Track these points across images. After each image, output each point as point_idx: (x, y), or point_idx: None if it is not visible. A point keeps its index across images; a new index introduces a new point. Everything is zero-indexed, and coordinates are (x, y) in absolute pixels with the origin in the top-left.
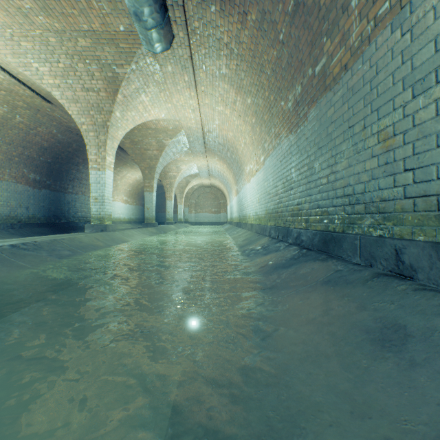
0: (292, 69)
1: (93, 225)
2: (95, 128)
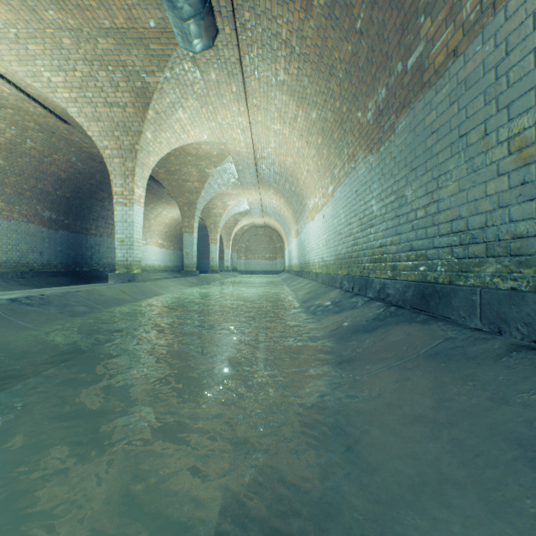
0: (373, 67)
1: (119, 273)
2: (121, 153)
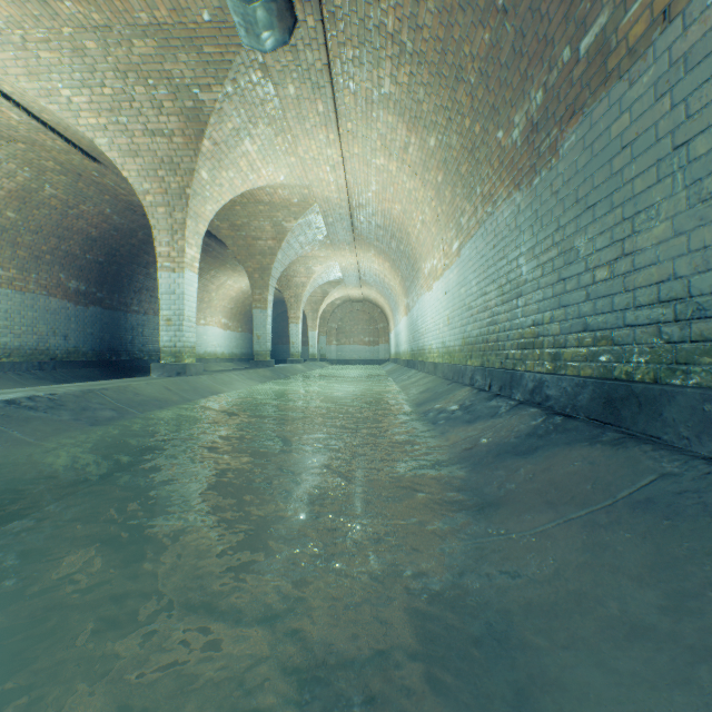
0: (523, 61)
1: (164, 364)
2: (167, 199)
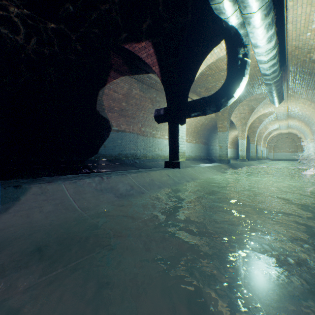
0: None
1: (240, 159)
2: (241, 125)
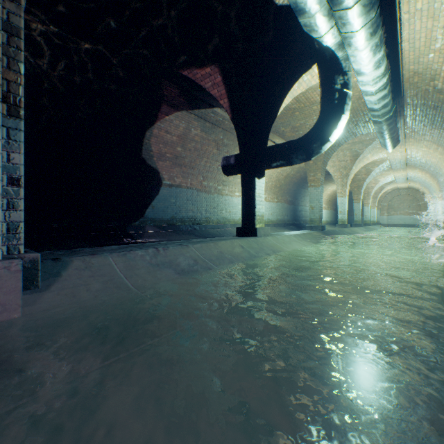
0: None
1: (339, 224)
2: (341, 177)
